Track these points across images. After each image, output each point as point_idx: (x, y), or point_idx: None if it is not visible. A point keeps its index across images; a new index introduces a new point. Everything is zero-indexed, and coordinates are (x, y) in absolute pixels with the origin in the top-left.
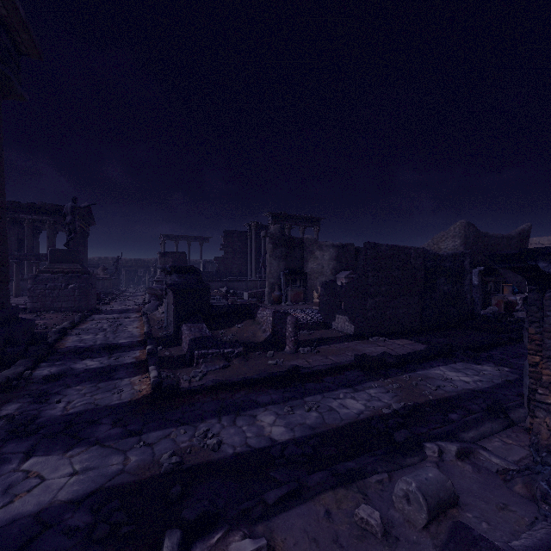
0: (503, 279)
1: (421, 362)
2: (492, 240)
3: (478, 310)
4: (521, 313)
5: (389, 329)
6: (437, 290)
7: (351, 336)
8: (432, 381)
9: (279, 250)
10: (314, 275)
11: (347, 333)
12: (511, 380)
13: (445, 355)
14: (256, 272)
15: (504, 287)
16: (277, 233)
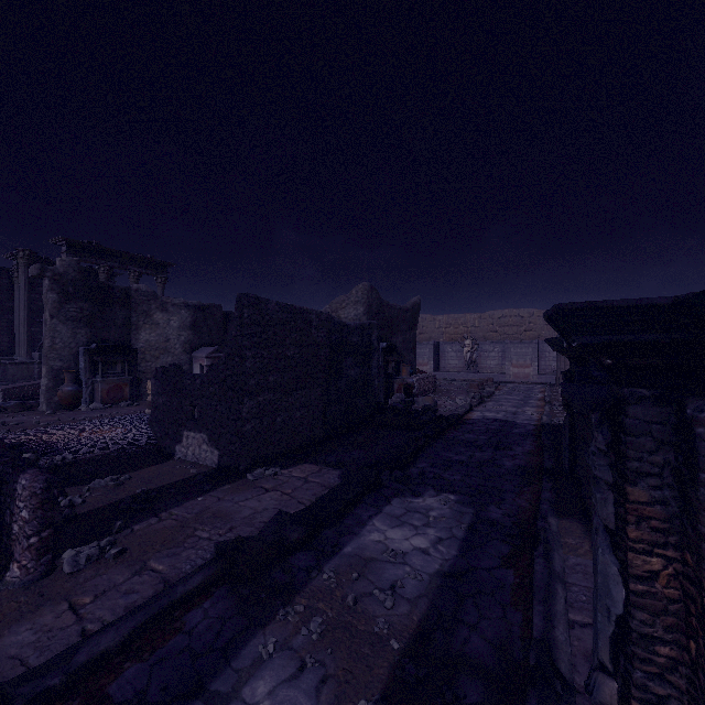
0: (404, 358)
1: (343, 517)
2: (392, 311)
3: (381, 398)
4: (421, 398)
5: (281, 447)
6: (344, 376)
7: (213, 475)
8: (377, 573)
9: (75, 305)
10: (152, 352)
11: (205, 467)
12: (473, 524)
13: (372, 488)
14: (29, 347)
15: (403, 368)
16: (71, 273)
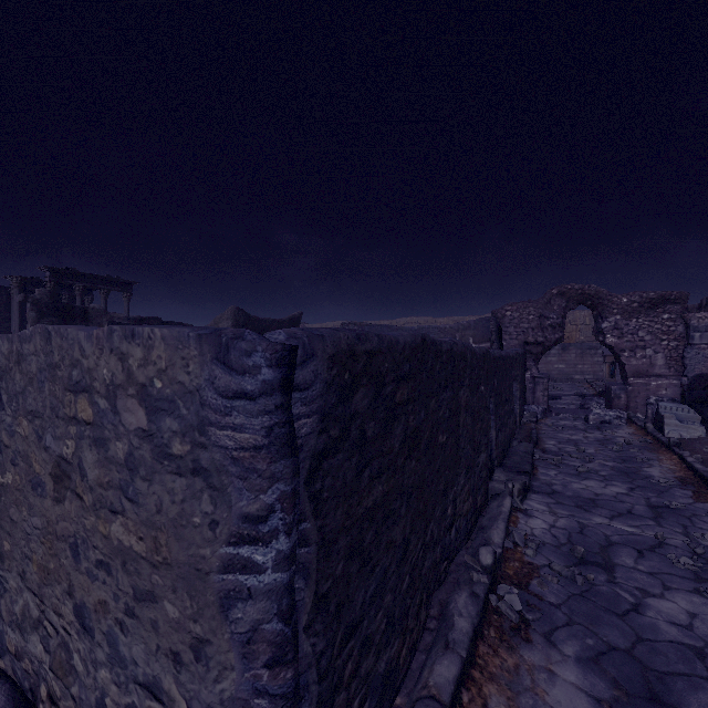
0: None
1: None
2: (263, 323)
3: None
4: None
5: None
6: None
7: None
8: None
9: (48, 320)
10: None
11: None
12: None
13: None
14: None
15: None
16: (45, 299)
